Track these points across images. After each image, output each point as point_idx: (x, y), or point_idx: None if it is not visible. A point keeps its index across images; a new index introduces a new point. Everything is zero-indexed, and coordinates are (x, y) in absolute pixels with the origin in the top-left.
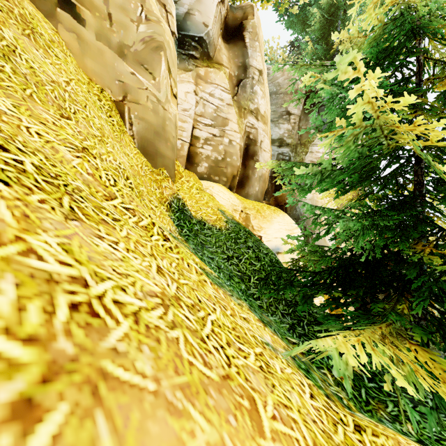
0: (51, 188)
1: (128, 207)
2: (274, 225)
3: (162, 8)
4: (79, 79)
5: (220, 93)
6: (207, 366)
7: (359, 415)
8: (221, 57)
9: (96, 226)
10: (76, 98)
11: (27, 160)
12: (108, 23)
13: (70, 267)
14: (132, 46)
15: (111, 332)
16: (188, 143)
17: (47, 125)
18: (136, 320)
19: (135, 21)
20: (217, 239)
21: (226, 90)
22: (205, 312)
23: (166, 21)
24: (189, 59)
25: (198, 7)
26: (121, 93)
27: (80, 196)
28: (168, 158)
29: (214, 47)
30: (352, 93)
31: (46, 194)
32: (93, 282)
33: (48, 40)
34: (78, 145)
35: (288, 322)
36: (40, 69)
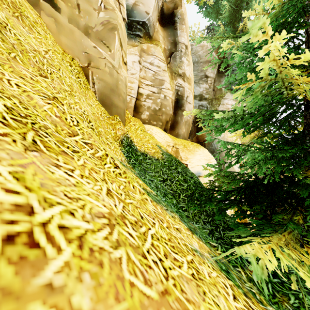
0: (18, 125)
1: (87, 142)
2: (196, 156)
3: (116, 1)
4: (55, 50)
5: (157, 61)
6: (147, 284)
7: (271, 309)
8: (158, 36)
9: (55, 156)
10: (52, 63)
11: (0, 102)
12: (77, 11)
13: (17, 194)
14: (94, 27)
15: (49, 263)
16: (135, 97)
17: (25, 79)
18: (81, 244)
19: (96, 10)
20: (155, 166)
21: (162, 59)
22: (146, 227)
23: (119, 10)
24: (135, 38)
25: (142, 0)
26: (86, 61)
27: (45, 132)
28: (120, 108)
29: (153, 29)
30: (261, 52)
31: (10, 129)
32: (40, 208)
33: (32, 21)
34: (50, 95)
35: (208, 228)
36: (25, 41)
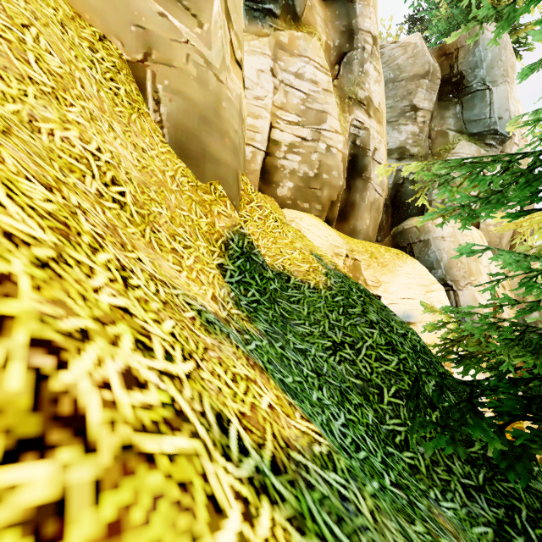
0: None
1: None
2: (399, 278)
3: None
4: None
5: (312, 71)
6: None
7: None
8: (313, 18)
9: None
10: None
11: None
12: None
13: None
14: None
15: None
16: (263, 150)
17: None
18: None
19: None
20: (311, 307)
21: (322, 67)
22: None
23: None
24: (263, 18)
25: None
26: (141, 48)
27: None
28: (226, 165)
29: None
30: None
31: None
32: None
33: None
34: None
35: (487, 516)
36: None
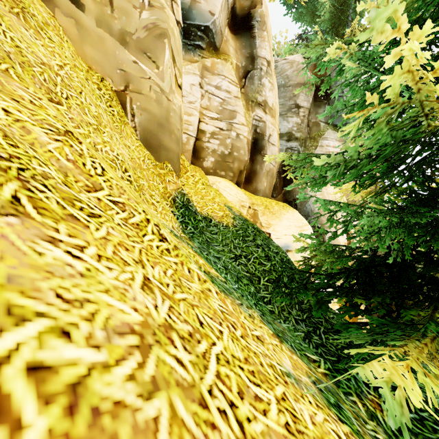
0: None
1: (117, 200)
2: (283, 222)
3: None
4: (76, 65)
5: (227, 84)
6: None
7: None
8: (228, 48)
9: (53, 223)
10: (70, 83)
11: None
12: (109, 9)
13: None
14: (134, 33)
15: None
16: (194, 137)
17: (21, 102)
18: (73, 402)
19: (138, 8)
20: (223, 236)
21: (233, 81)
22: (207, 342)
23: (170, 10)
24: (194, 50)
25: None
26: (123, 83)
27: (42, 184)
28: (173, 151)
29: (220, 37)
30: (390, 60)
31: None
32: None
33: (41, 22)
34: (60, 127)
35: (303, 329)
36: (29, 49)
